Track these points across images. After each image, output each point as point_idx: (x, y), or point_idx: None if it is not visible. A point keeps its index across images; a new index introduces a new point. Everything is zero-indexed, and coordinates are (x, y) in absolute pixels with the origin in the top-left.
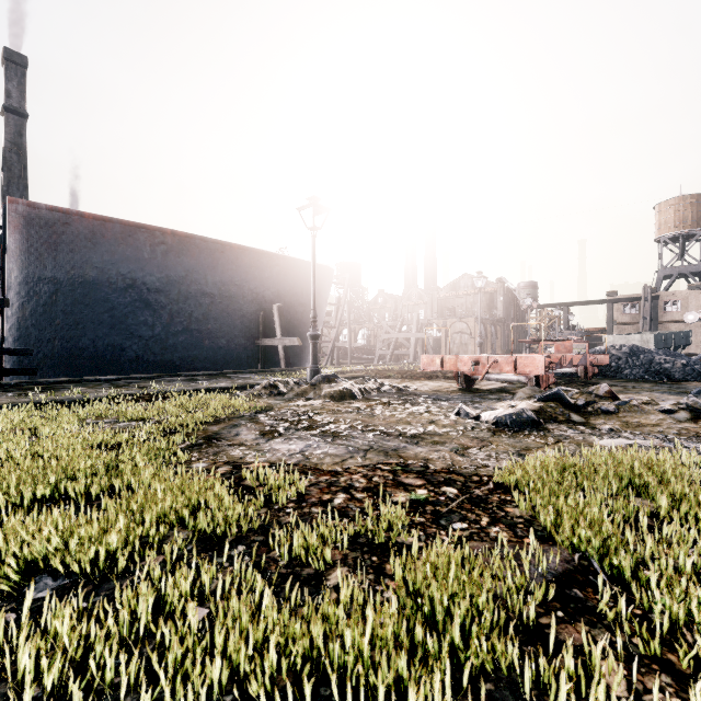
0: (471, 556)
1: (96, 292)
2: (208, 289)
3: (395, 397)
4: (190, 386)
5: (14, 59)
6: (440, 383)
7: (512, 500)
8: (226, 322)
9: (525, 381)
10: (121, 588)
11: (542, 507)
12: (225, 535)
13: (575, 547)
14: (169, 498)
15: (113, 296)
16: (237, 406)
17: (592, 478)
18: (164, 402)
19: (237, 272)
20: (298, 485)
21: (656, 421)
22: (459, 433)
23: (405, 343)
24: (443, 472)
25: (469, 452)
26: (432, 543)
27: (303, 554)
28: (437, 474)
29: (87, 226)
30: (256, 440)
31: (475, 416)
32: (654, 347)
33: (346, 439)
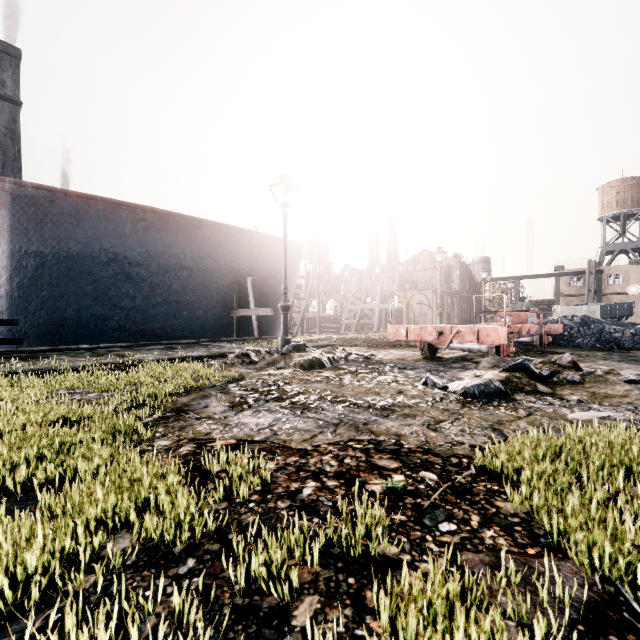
0: (470, 580)
1: (80, 266)
2: (186, 263)
3: (363, 365)
4: (167, 354)
5: (9, 51)
6: (404, 352)
7: (500, 490)
8: (203, 294)
9: (486, 350)
10: (30, 631)
11: (540, 504)
12: (174, 541)
13: (597, 567)
14: (113, 495)
15: (96, 269)
16: (208, 376)
17: (584, 463)
18: (139, 371)
19: (213, 247)
20: (263, 474)
21: (623, 392)
22: (428, 404)
23: (370, 313)
24: (418, 452)
25: (441, 427)
26: (418, 556)
27: (265, 575)
28: (412, 455)
29: (71, 203)
30: (225, 413)
31: (443, 386)
32: (600, 317)
33: (316, 412)
